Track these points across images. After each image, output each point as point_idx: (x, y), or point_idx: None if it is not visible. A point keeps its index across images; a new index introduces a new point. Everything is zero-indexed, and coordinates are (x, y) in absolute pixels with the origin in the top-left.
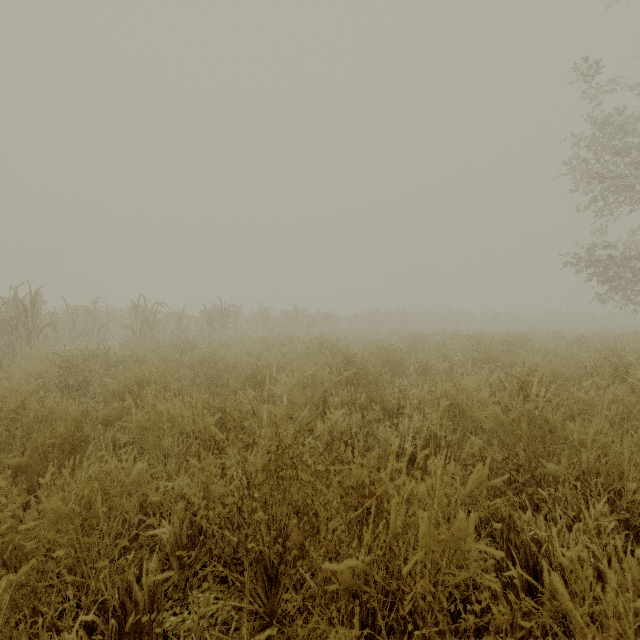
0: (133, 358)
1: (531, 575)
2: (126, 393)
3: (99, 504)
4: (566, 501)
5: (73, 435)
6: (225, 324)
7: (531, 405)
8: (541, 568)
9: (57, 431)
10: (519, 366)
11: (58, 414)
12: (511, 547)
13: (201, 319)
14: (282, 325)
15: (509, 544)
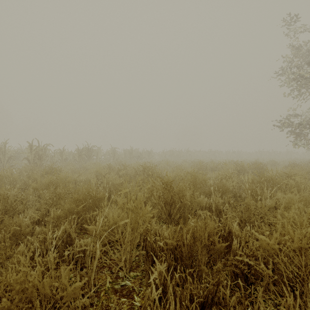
0: (3, 181)
1: None
2: None
3: None
4: None
5: None
6: (90, 156)
7: None
8: None
9: None
10: (290, 186)
11: None
12: None
13: (75, 153)
14: (124, 157)
15: None
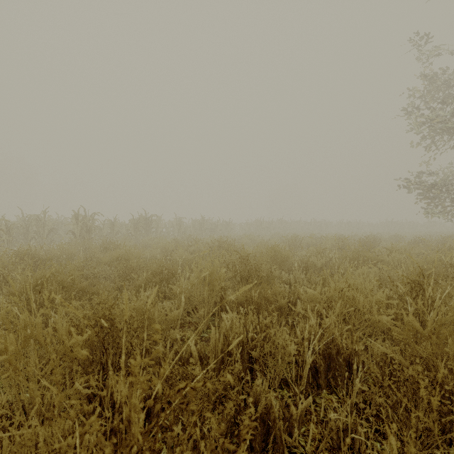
0: (63, 256)
1: None
2: None
3: None
4: None
5: None
6: (148, 229)
7: None
8: None
9: None
10: (385, 263)
11: None
12: None
13: (130, 225)
14: (192, 230)
15: None
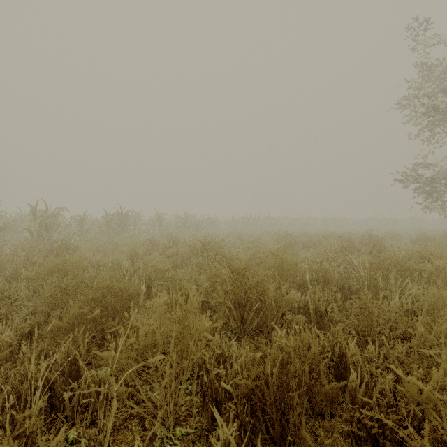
0: None
1: None
2: None
3: None
4: None
5: None
6: (124, 226)
7: None
8: None
9: None
10: (428, 274)
11: None
12: None
13: (102, 222)
14: (174, 227)
15: None
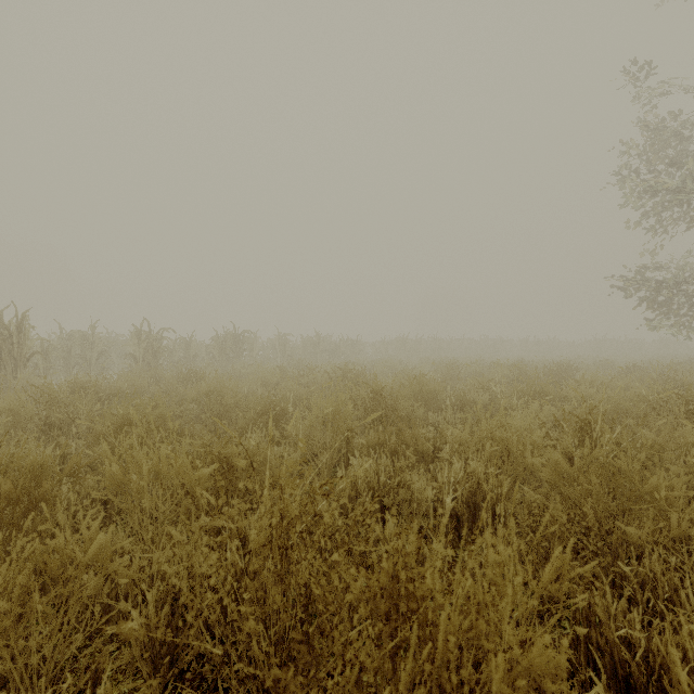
0: (131, 390)
1: (621, 689)
2: (101, 438)
3: (37, 598)
4: (654, 579)
5: (30, 492)
6: (239, 351)
7: (601, 452)
8: (635, 681)
9: (1, 490)
10: (570, 399)
11: (22, 462)
12: (593, 650)
13: (212, 346)
14: (302, 353)
15: (590, 646)
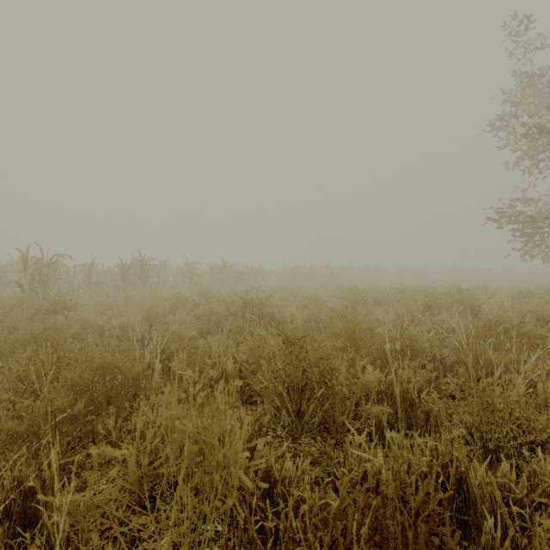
0: None
1: None
2: None
3: None
4: None
5: None
6: (145, 278)
7: None
8: None
9: None
10: None
11: None
12: None
13: (116, 273)
14: (210, 279)
15: None
